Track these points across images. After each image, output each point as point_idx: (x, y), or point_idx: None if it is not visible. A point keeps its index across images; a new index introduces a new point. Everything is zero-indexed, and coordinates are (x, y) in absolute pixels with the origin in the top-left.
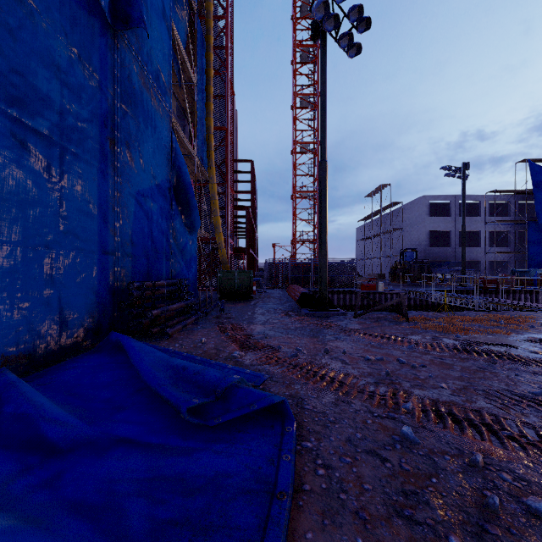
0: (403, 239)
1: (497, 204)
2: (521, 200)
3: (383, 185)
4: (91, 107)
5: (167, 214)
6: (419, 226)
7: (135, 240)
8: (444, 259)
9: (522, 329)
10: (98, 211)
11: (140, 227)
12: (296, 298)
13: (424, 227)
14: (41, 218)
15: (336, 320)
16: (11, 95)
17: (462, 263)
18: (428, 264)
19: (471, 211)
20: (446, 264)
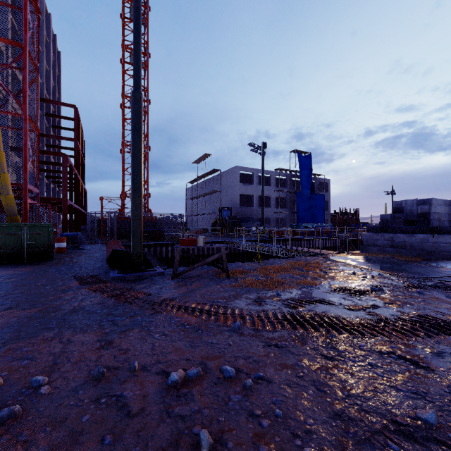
0: (221, 199)
1: (280, 179)
2: (293, 177)
3: (206, 154)
4: None
5: None
6: (233, 190)
7: None
8: (249, 216)
9: (321, 276)
10: None
11: None
12: (107, 257)
13: (236, 191)
14: None
15: (149, 284)
16: None
17: (262, 219)
18: (239, 220)
19: (265, 182)
20: (251, 220)
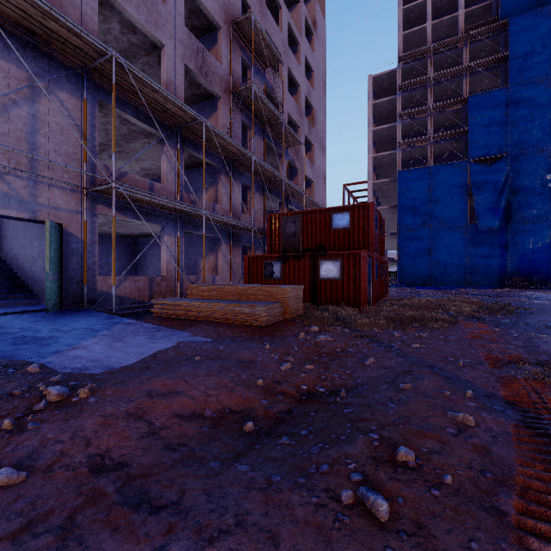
0: None
1: None
2: None
3: None
4: (498, 245)
5: (548, 255)
6: None
7: (519, 267)
8: None
9: None
10: (500, 263)
11: (522, 263)
12: None
13: None
14: (484, 267)
15: None
16: (479, 253)
17: None
18: None
19: None
20: None
